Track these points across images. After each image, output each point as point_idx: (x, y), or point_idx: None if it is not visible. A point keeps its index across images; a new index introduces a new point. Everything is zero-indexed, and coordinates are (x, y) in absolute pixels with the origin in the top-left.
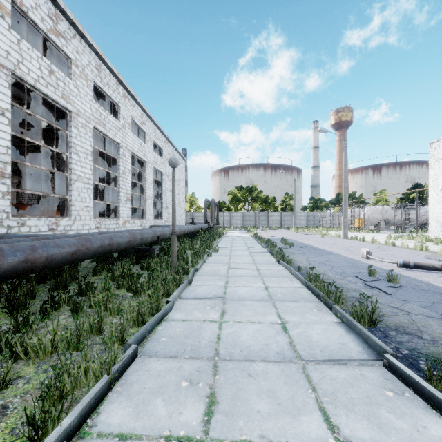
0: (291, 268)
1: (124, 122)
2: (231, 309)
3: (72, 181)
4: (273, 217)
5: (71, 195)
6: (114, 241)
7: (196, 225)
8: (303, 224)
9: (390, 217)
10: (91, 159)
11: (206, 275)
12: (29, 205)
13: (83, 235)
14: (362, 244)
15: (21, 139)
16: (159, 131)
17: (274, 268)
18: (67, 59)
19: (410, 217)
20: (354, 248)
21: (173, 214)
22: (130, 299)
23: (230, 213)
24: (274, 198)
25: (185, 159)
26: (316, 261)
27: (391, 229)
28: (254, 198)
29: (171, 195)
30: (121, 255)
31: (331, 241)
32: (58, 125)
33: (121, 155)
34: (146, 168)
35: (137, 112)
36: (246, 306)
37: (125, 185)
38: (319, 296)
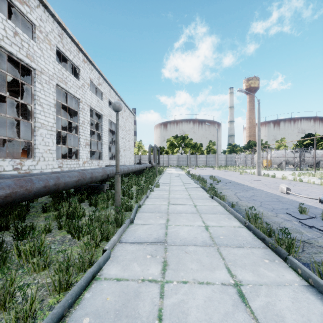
0: (226, 204)
1: (84, 82)
2: (174, 260)
3: (36, 128)
4: (201, 158)
5: (35, 139)
6: (61, 181)
7: (142, 165)
8: (223, 163)
9: (290, 158)
10: (54, 110)
11: (148, 212)
12: (2, 148)
13: (34, 175)
14: (274, 180)
15: (6, 98)
16: (113, 91)
17: (209, 203)
18: (31, 25)
19: (305, 159)
20: (270, 183)
21: (116, 155)
22: (67, 243)
23: (168, 156)
24: (201, 144)
25: (134, 114)
26: (244, 196)
27: (289, 168)
28: (186, 144)
29: (123, 142)
30: (75, 191)
31: (248, 177)
32: (25, 81)
33: (81, 108)
34: (102, 119)
35: (94, 75)
36: (190, 255)
37: (84, 133)
38: (265, 241)
